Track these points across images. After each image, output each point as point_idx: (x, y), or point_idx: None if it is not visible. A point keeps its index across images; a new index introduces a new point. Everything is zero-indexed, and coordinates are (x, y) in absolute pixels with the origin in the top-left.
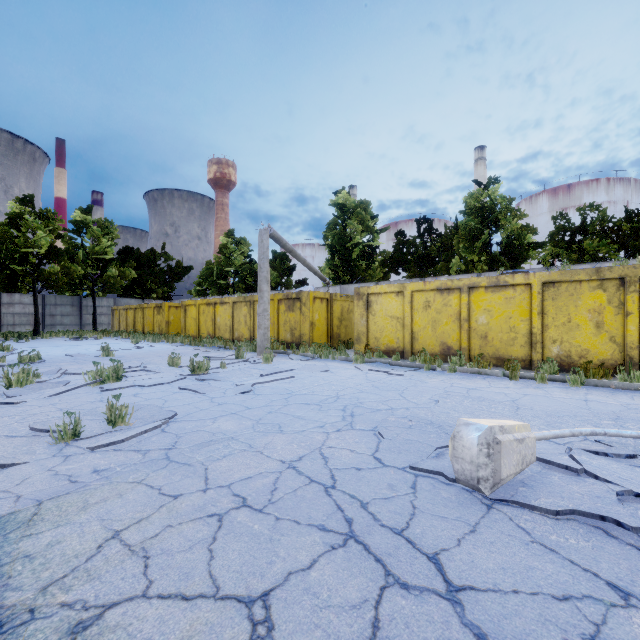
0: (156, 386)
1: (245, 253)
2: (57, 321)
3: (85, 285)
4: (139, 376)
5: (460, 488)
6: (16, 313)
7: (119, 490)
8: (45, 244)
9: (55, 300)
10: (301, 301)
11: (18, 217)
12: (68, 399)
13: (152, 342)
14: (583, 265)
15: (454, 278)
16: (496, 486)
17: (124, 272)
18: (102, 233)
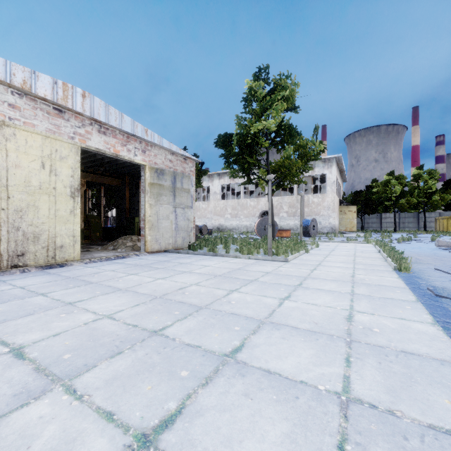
0: (416, 242)
1: None
2: (405, 225)
3: (419, 207)
4: (415, 240)
5: (440, 249)
6: (387, 222)
7: (393, 245)
8: (398, 191)
9: (404, 215)
10: None
11: (387, 182)
12: (393, 241)
13: (448, 236)
14: None
15: None
16: (439, 246)
17: (443, 197)
18: (429, 177)
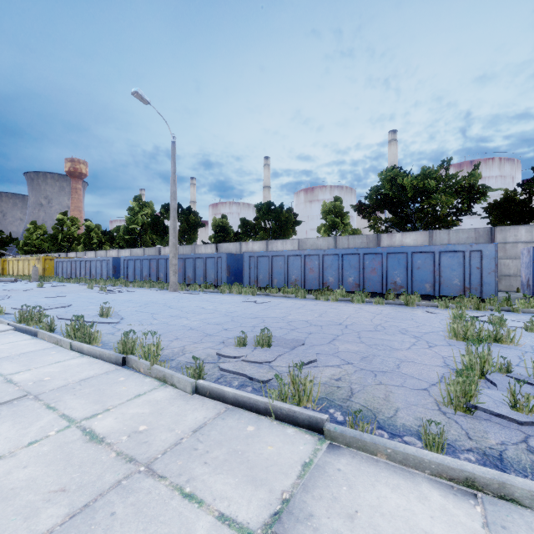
0: None
1: (41, 233)
2: None
3: None
4: None
5: None
6: None
7: None
8: None
9: None
10: (0, 261)
11: None
12: None
13: None
14: (90, 252)
15: (73, 253)
16: None
17: None
18: None
